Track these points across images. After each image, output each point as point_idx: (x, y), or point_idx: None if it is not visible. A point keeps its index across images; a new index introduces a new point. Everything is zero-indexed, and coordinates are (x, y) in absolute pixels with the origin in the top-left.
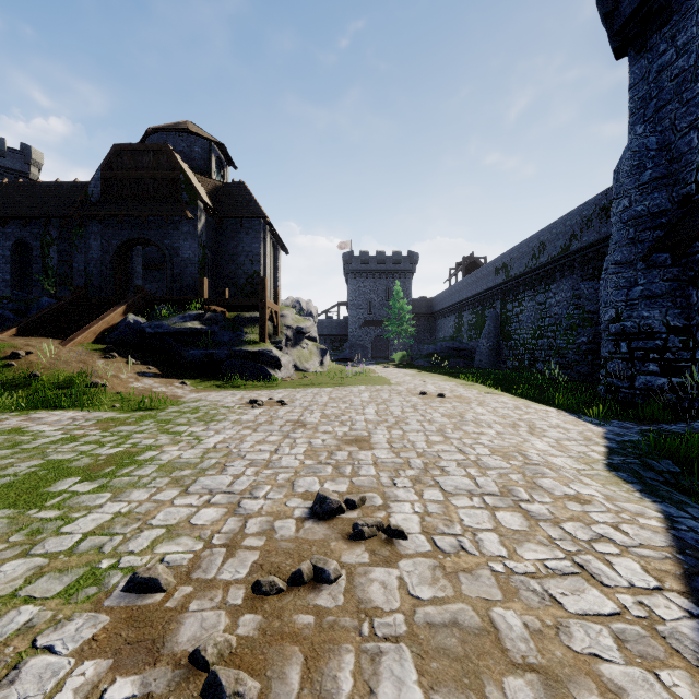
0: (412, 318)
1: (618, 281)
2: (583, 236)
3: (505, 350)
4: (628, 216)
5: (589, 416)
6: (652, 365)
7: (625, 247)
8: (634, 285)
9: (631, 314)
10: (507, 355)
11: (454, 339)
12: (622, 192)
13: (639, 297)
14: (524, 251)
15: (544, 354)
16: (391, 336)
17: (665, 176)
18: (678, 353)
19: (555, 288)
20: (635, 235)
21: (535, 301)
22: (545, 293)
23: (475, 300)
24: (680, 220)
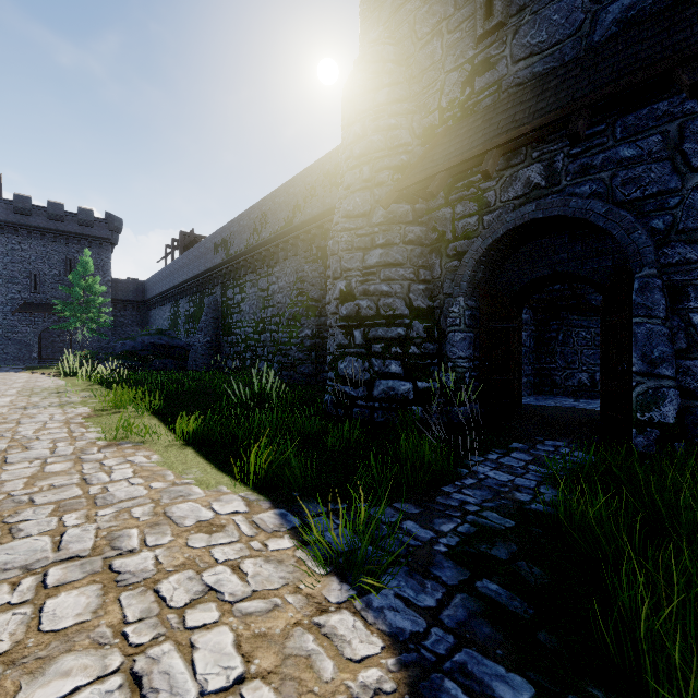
0: (113, 305)
1: (352, 240)
2: (308, 207)
3: (225, 347)
4: (363, 149)
5: (325, 504)
6: (395, 364)
7: (359, 193)
8: (370, 247)
9: (369, 288)
10: (228, 353)
11: (163, 332)
12: (355, 116)
13: (378, 264)
14: (246, 224)
15: (267, 351)
16: (70, 328)
17: (405, 99)
18: (423, 346)
19: (278, 272)
20: (371, 176)
21: (258, 287)
22: (268, 277)
23: (193, 285)
24: (428, 151)
